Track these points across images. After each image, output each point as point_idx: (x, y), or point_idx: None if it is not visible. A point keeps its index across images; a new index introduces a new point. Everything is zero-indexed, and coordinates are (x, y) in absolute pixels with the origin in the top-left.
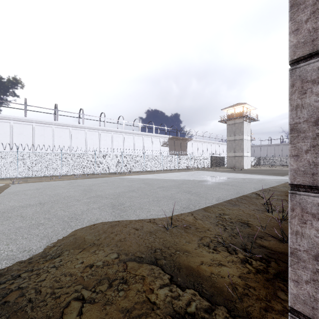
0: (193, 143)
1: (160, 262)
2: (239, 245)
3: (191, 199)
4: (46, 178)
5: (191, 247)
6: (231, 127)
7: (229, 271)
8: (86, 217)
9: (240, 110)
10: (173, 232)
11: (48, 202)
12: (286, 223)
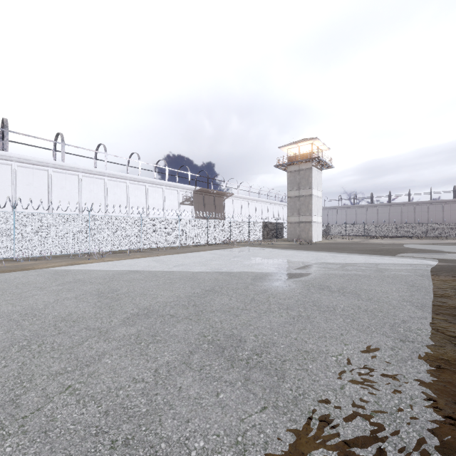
0: (234, 201)
1: None
2: None
3: None
4: None
5: None
6: (294, 176)
7: None
8: None
9: (306, 150)
10: None
11: None
12: None
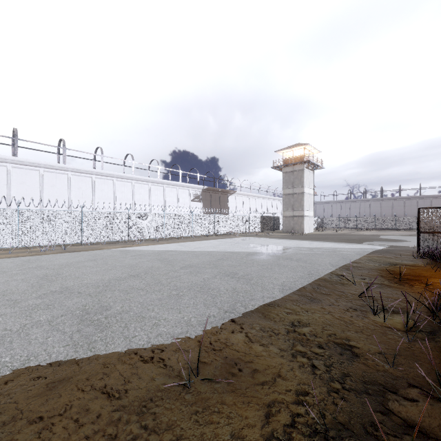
0: (236, 198)
1: None
2: (361, 428)
3: (238, 290)
4: None
5: None
6: (288, 176)
7: None
8: (4, 354)
9: (300, 153)
10: (202, 393)
11: None
12: (416, 339)
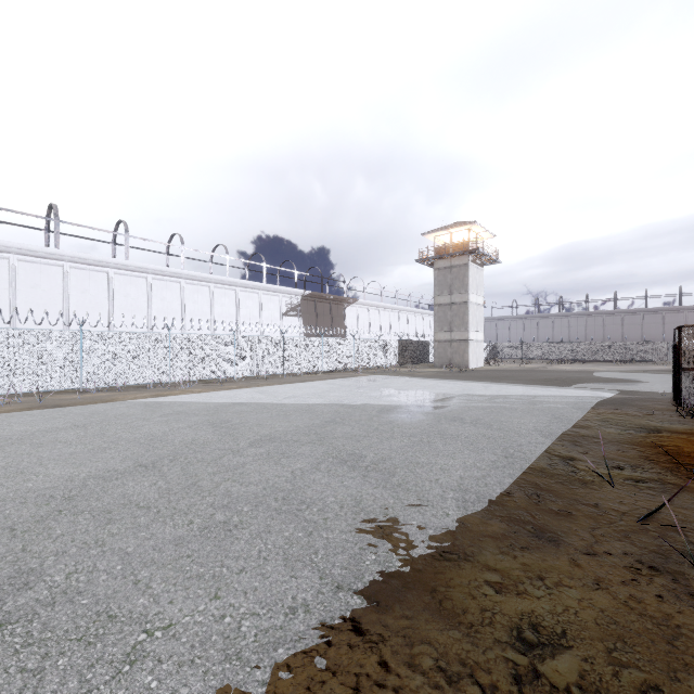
0: (359, 311)
1: None
2: None
3: (367, 507)
4: None
5: None
6: (444, 275)
7: None
8: None
9: (462, 238)
10: None
11: None
12: None
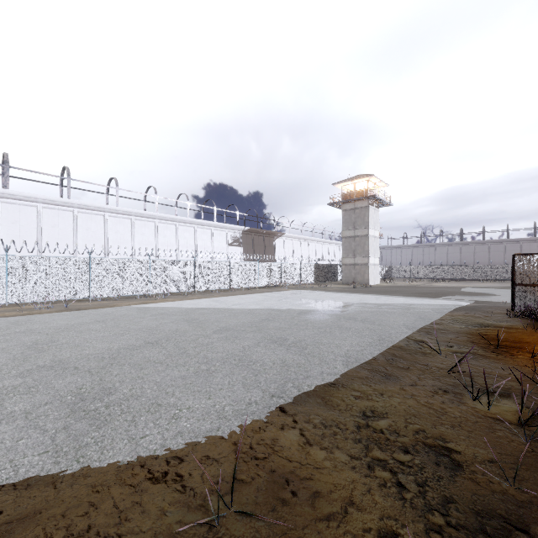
0: (285, 241)
1: None
2: None
3: (288, 364)
4: None
5: None
6: (349, 214)
7: None
8: None
9: (363, 187)
10: None
11: None
12: (536, 437)
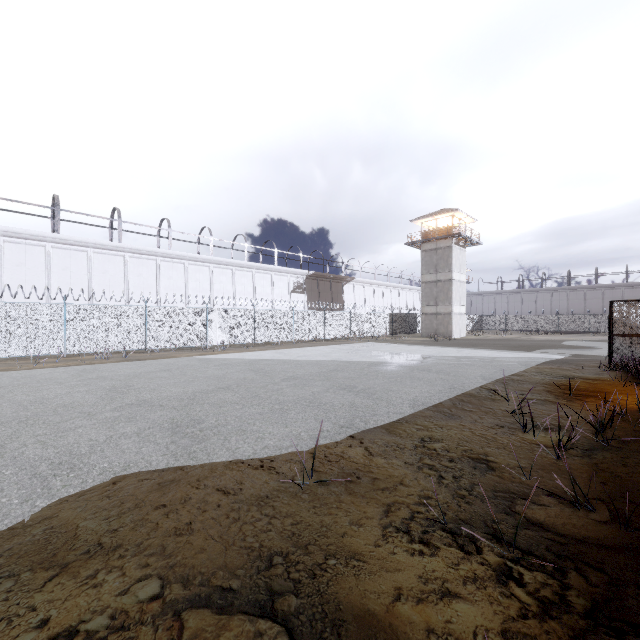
0: (355, 287)
1: (284, 607)
2: (481, 523)
3: (357, 405)
4: (27, 361)
5: (366, 542)
6: (430, 256)
7: (472, 616)
8: (100, 461)
9: (447, 223)
10: (319, 494)
11: (8, 421)
12: (568, 455)
